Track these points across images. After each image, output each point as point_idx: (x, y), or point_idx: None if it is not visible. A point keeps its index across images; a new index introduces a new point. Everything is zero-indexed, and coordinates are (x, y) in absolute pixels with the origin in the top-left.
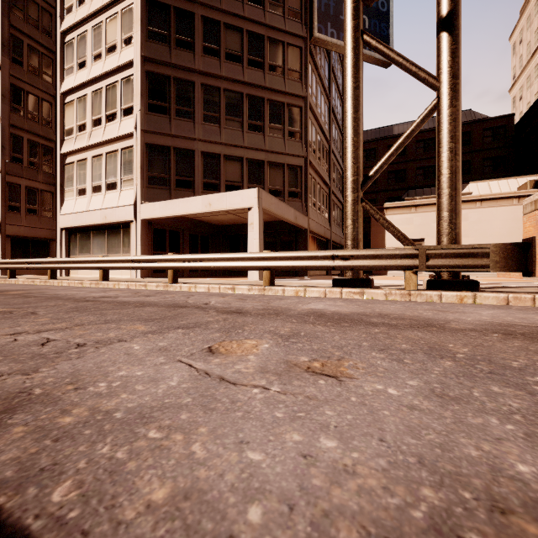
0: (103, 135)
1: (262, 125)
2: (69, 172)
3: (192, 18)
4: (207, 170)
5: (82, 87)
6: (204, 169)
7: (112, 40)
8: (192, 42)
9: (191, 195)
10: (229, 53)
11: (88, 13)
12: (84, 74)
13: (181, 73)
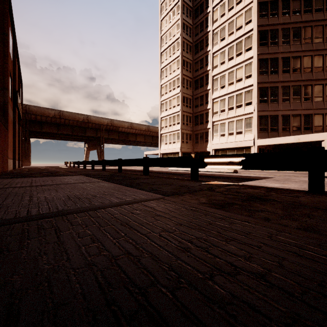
0: (235, 114)
1: (311, 97)
2: (215, 128)
3: (277, 60)
4: (283, 122)
5: (223, 96)
6: (282, 122)
7: (239, 77)
8: (277, 70)
9: (276, 134)
10: (294, 69)
11: (227, 68)
12: (224, 91)
13: (272, 84)
